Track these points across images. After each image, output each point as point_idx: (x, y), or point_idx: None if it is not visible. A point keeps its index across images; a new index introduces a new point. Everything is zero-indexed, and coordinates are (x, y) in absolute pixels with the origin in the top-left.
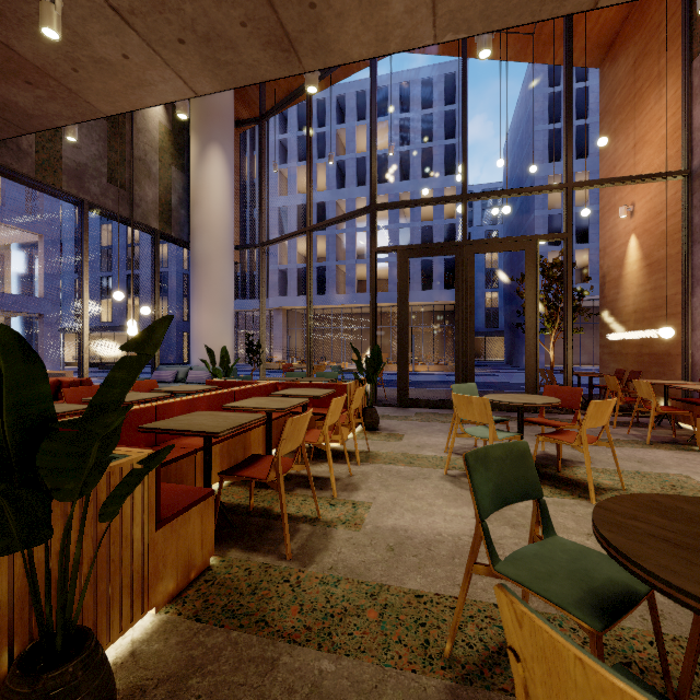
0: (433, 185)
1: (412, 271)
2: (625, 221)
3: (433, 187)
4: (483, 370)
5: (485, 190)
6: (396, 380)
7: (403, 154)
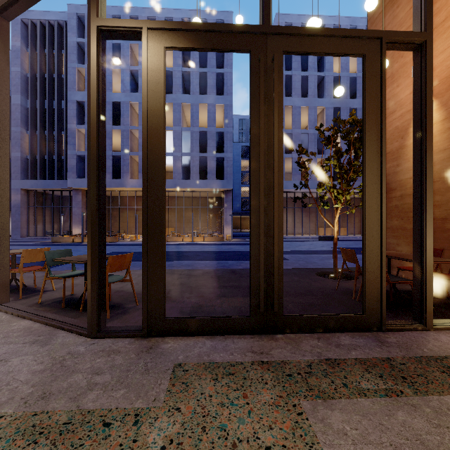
0: (208, 101)
1: (192, 165)
2: (411, 86)
3: (208, 102)
4: (243, 239)
5: (241, 120)
6: (176, 251)
7: (185, 74)
